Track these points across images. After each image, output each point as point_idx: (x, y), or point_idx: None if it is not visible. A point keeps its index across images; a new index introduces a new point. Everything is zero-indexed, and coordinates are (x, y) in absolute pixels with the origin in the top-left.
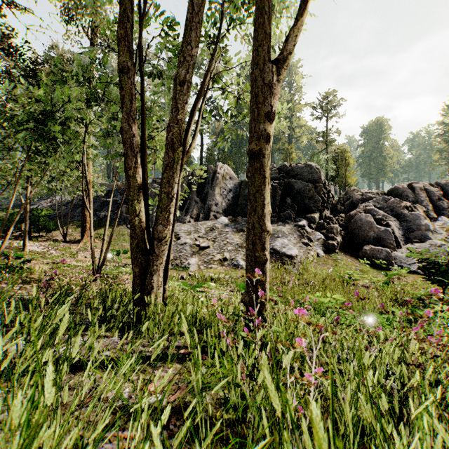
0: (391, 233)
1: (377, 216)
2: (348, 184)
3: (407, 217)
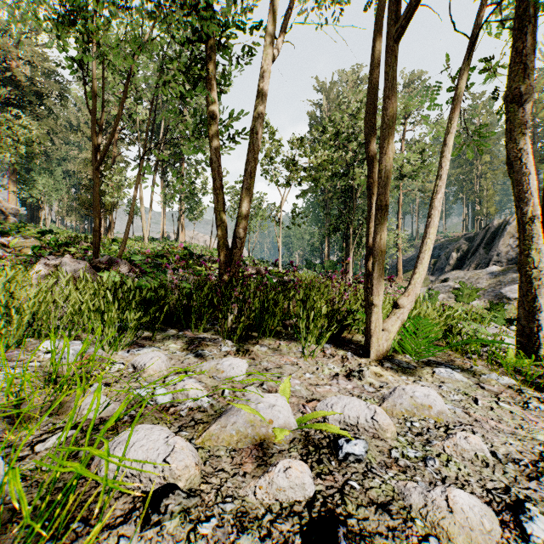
0: None
1: None
2: None
3: None
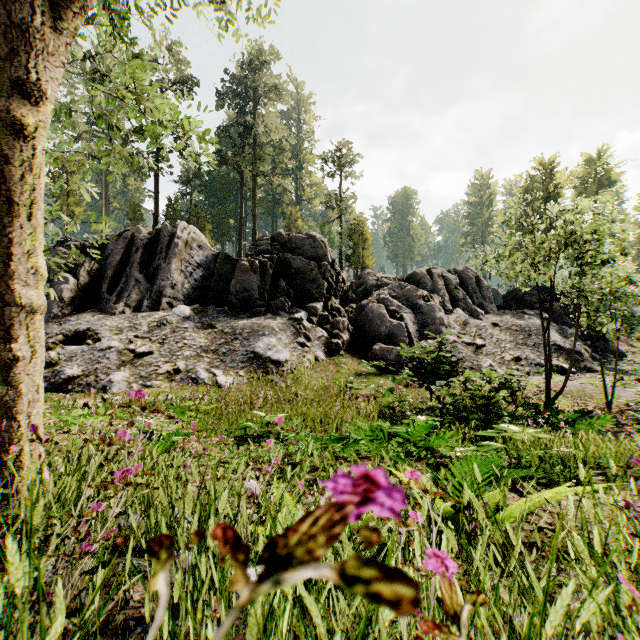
0: (404, 328)
1: (391, 307)
2: (365, 266)
3: (423, 309)
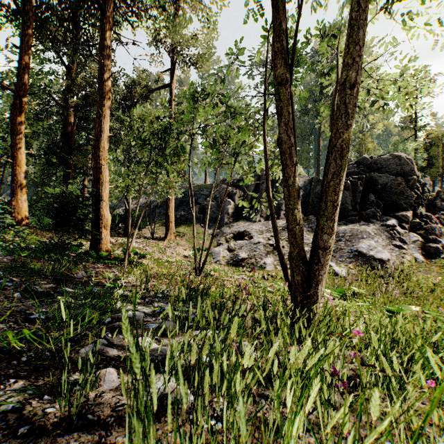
0: None
1: None
2: None
3: None
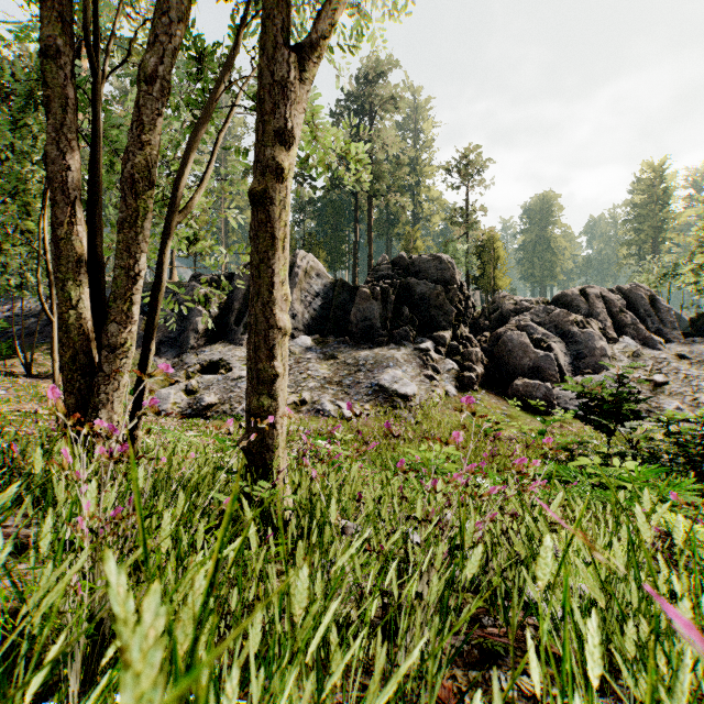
0: (553, 360)
1: (535, 335)
2: (498, 288)
3: (577, 337)
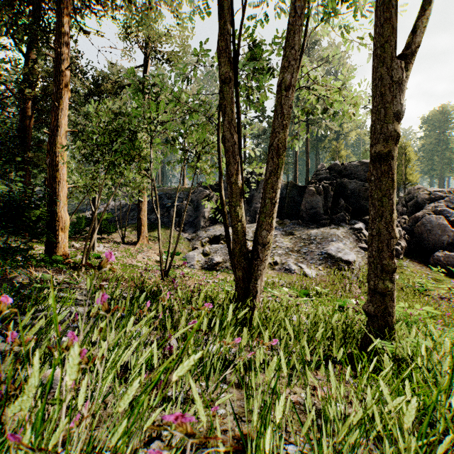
0: None
1: (451, 218)
2: (409, 182)
3: None
